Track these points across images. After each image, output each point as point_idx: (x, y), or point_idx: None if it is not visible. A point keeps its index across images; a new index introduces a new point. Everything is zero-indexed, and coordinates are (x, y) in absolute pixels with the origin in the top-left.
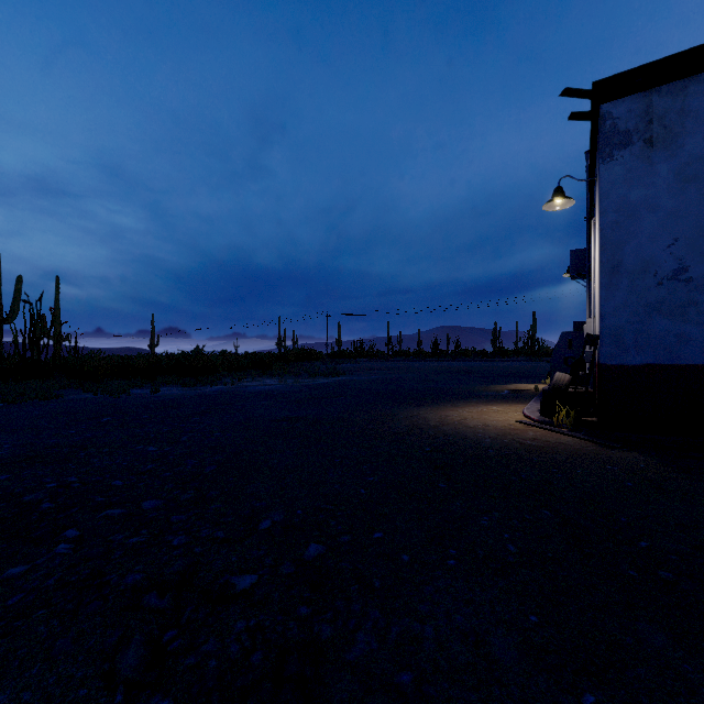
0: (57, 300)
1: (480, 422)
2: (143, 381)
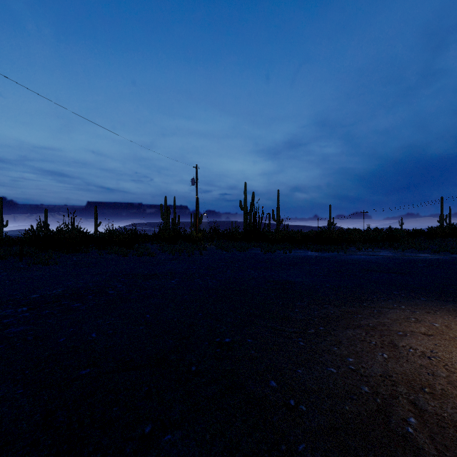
0: (278, 202)
1: (427, 346)
2: (298, 245)
